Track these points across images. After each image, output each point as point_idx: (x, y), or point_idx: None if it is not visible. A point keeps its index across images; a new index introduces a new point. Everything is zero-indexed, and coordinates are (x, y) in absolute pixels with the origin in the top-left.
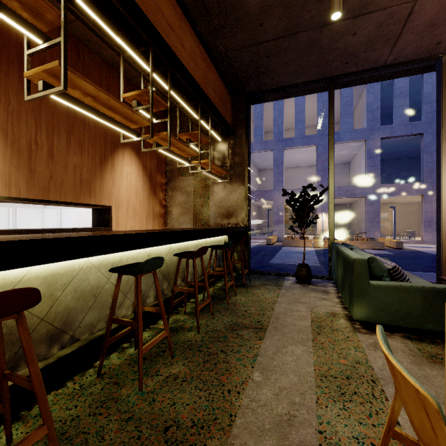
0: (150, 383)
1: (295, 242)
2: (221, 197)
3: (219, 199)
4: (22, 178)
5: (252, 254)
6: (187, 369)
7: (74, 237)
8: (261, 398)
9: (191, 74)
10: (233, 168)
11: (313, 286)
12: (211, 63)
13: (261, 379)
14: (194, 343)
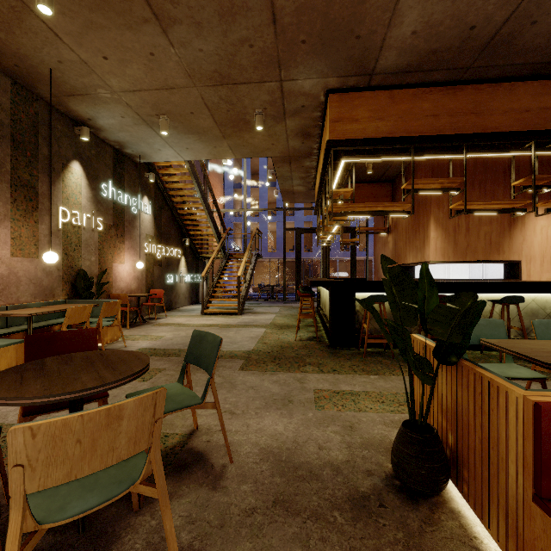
0: None
1: None
2: None
3: None
4: (450, 248)
5: None
6: None
7: (465, 281)
8: None
9: None
10: None
11: None
12: None
13: None
14: None
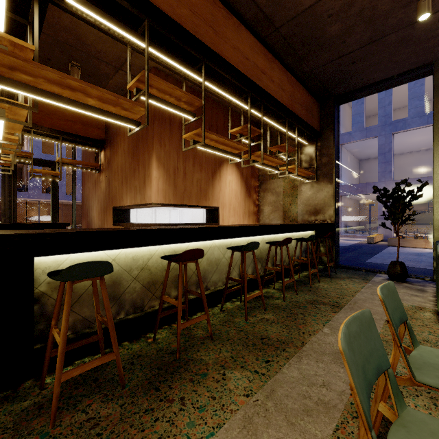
0: (251, 319)
1: (406, 241)
2: (308, 196)
3: (306, 198)
4: (171, 191)
5: (347, 251)
6: (275, 318)
7: (213, 227)
8: (326, 340)
9: (279, 101)
10: (320, 169)
11: (407, 284)
12: (297, 82)
13: (329, 332)
14: (280, 306)
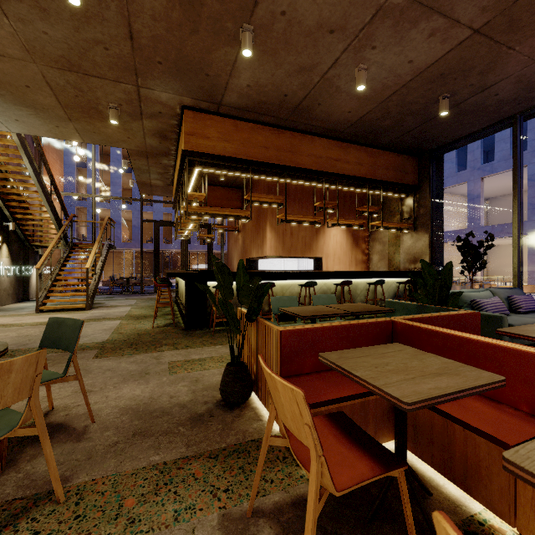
0: None
1: None
2: (408, 245)
3: (407, 247)
4: (280, 247)
5: None
6: None
7: (285, 272)
8: None
9: (354, 176)
10: (418, 219)
11: None
12: (381, 151)
13: None
14: None
